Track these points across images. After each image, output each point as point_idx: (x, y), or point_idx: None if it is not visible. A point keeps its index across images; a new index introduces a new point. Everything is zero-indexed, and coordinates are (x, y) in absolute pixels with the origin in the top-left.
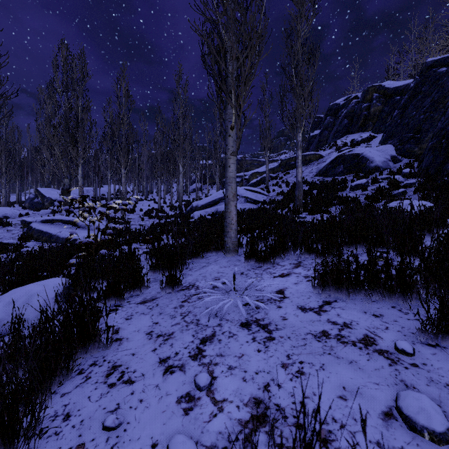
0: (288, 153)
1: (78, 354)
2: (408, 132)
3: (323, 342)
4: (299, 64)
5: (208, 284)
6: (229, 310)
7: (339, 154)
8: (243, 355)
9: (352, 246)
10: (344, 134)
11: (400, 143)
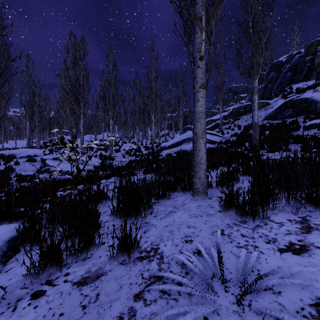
0: (236, 105)
1: None
2: None
3: None
4: (256, 17)
5: (175, 251)
6: None
7: (287, 100)
8: None
9: None
10: (288, 84)
11: None
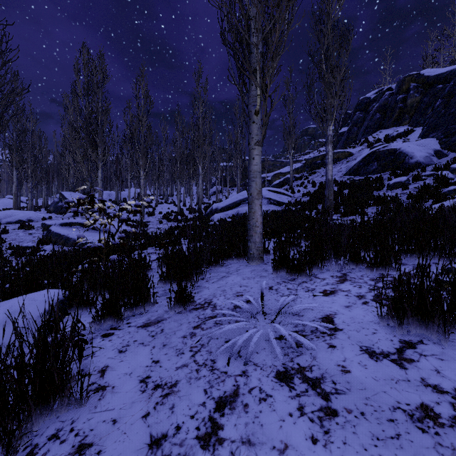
0: (313, 153)
1: (33, 418)
2: (455, 123)
3: (432, 435)
4: (330, 49)
5: (227, 302)
6: (258, 346)
7: (373, 150)
8: (287, 447)
9: (415, 255)
10: (376, 129)
11: (445, 135)
